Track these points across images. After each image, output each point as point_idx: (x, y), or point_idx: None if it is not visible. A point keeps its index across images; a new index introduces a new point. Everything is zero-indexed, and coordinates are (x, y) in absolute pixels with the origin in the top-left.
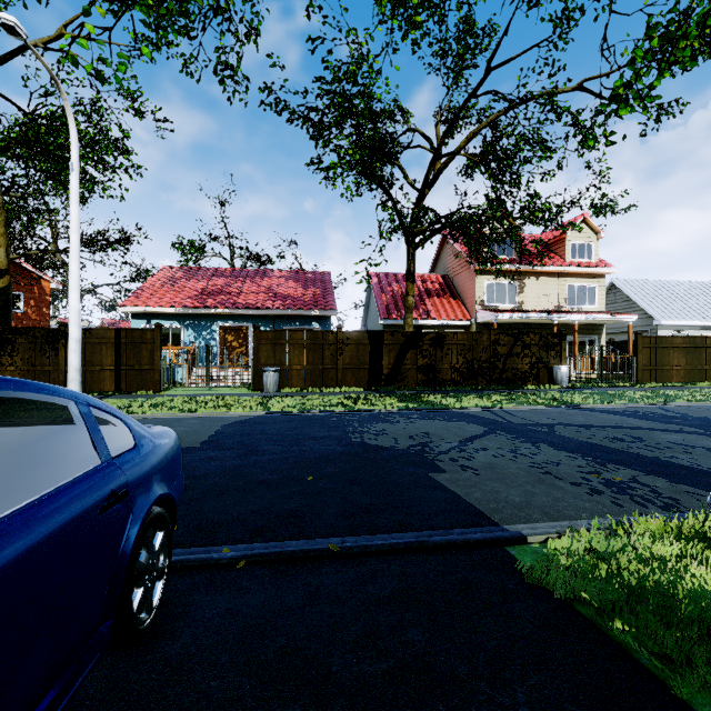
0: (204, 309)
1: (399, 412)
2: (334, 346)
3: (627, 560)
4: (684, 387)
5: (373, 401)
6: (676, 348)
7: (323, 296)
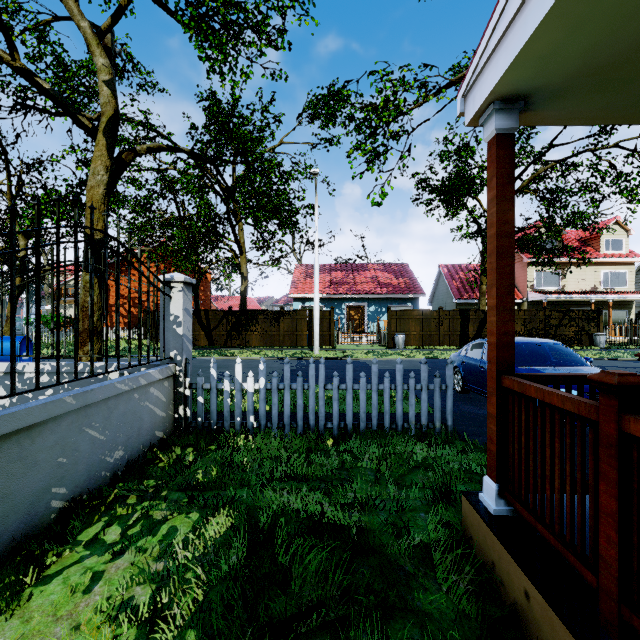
0: (339, 295)
1: None
2: (437, 319)
3: None
4: None
5: None
6: None
7: (412, 283)
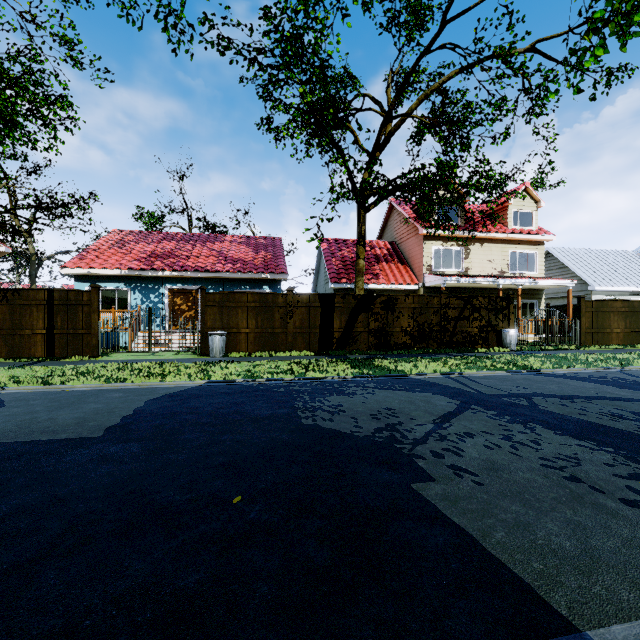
0: (151, 271)
1: (354, 380)
2: (284, 308)
3: None
4: (626, 349)
5: (325, 367)
6: (615, 311)
7: (274, 260)
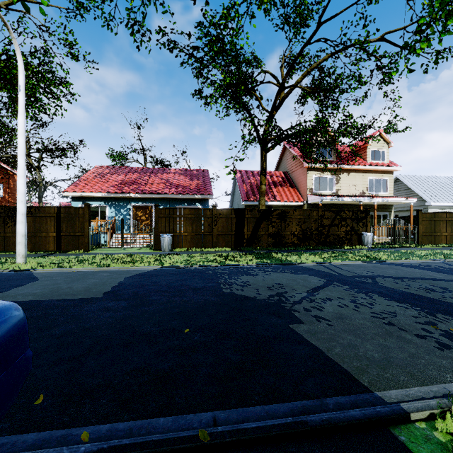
0: (122, 194)
1: (257, 266)
2: (211, 219)
3: None
4: (451, 247)
5: (238, 258)
6: (444, 220)
7: (204, 185)
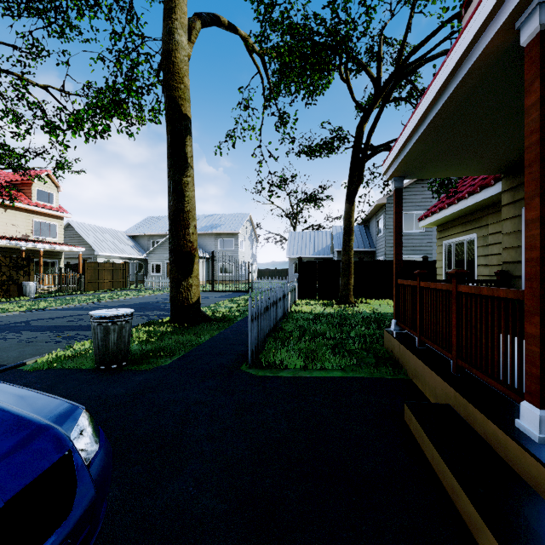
0: None
1: None
2: None
3: (72, 354)
4: (110, 292)
5: None
6: (106, 269)
7: None
